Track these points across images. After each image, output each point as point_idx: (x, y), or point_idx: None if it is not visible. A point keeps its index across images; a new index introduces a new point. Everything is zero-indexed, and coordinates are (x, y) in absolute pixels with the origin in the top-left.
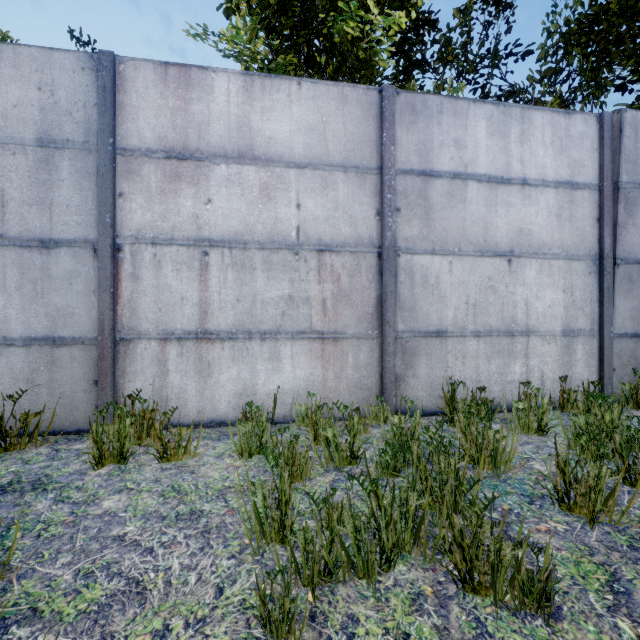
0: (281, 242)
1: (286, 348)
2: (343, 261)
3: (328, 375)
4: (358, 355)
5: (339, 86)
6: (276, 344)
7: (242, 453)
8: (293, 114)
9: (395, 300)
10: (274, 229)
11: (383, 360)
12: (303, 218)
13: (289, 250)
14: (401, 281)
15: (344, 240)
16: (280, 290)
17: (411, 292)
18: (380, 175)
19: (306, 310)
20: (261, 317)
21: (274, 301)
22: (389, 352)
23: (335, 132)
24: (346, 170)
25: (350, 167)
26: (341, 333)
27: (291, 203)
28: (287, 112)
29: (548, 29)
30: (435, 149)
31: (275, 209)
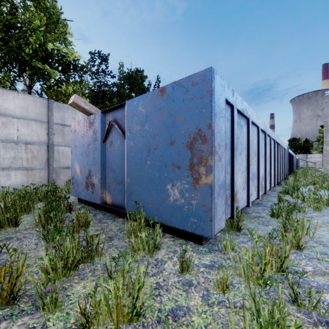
0: (11, 140)
1: (13, 172)
2: (35, 147)
3: (29, 180)
4: (40, 174)
5: (33, 96)
6: (9, 171)
7: (0, 199)
8: (16, 102)
9: (53, 158)
10: (8, 136)
11: (49, 175)
12: (20, 134)
13: (14, 143)
14: (55, 153)
15: (35, 141)
16: (10, 155)
17: (58, 156)
18: (48, 124)
19: (21, 161)
20: (2, 163)
21: (8, 158)
22: (51, 173)
23: (32, 110)
24: (36, 121)
25: (37, 120)
26: (34, 168)
27: (15, 129)
28: (13, 101)
29: (119, 72)
30: (66, 118)
31: (8, 130)
